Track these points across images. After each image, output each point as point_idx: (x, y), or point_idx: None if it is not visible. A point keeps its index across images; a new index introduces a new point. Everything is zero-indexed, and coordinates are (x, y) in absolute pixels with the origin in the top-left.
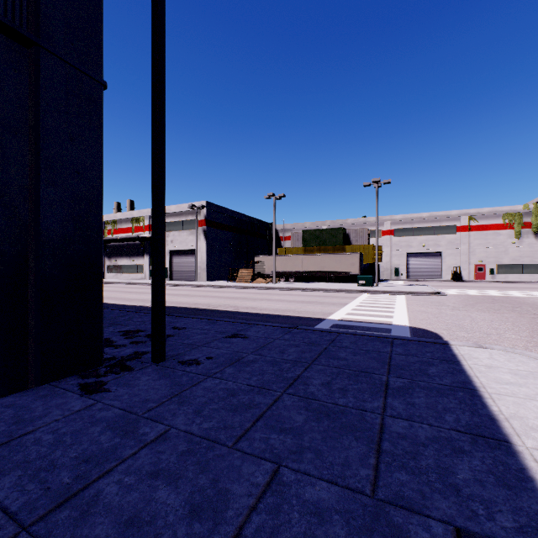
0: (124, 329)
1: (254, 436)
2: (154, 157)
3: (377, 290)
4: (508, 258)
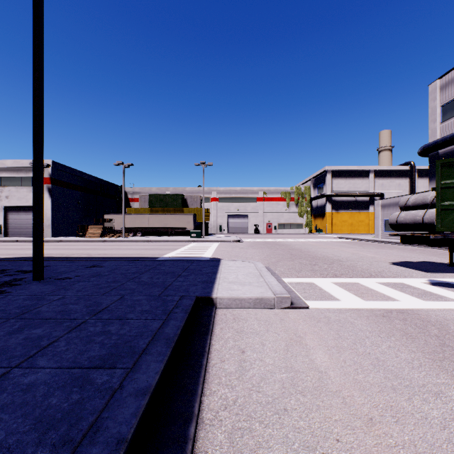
0: None
1: (112, 292)
2: (36, 147)
3: (203, 240)
4: (283, 219)
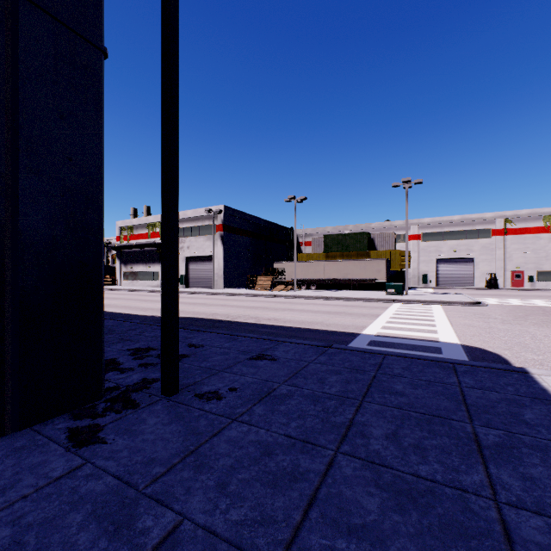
0: (134, 347)
1: (310, 543)
2: (165, 141)
3: (409, 299)
4: (549, 264)
